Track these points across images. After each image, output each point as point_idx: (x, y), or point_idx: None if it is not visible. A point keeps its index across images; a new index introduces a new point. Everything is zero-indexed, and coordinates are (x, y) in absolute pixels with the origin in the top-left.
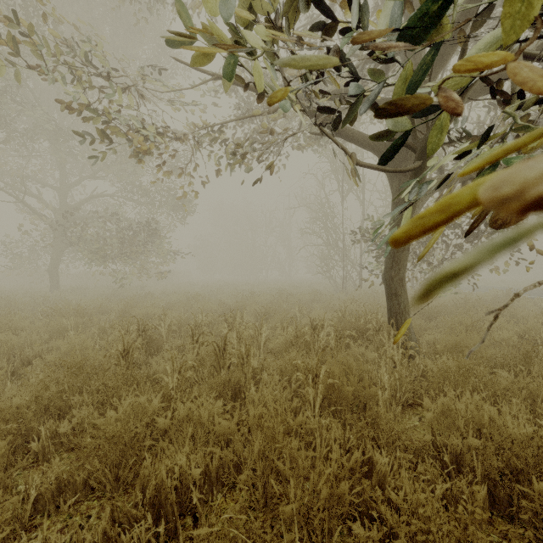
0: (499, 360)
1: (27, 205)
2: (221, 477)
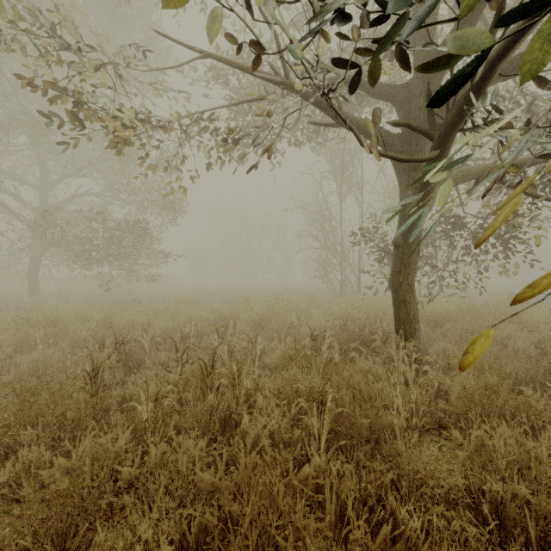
0: (520, 374)
1: (2, 204)
2: (202, 544)
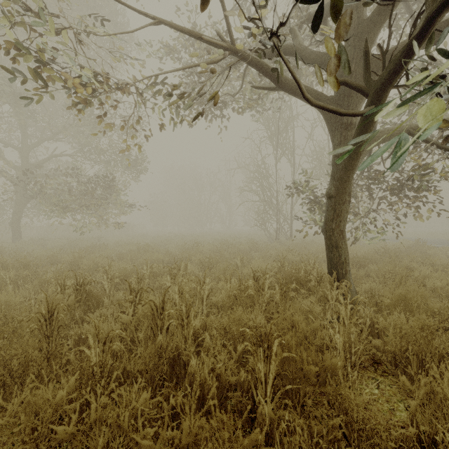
0: (443, 312)
1: None
2: None
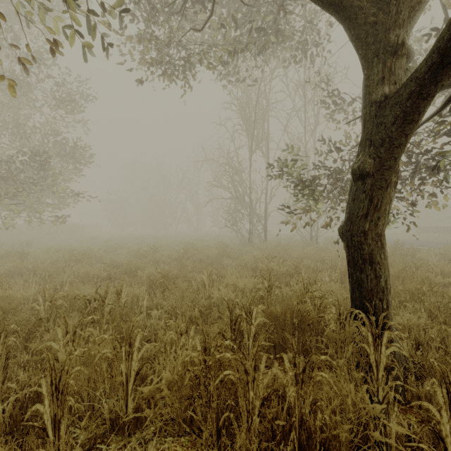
0: None
1: None
2: None
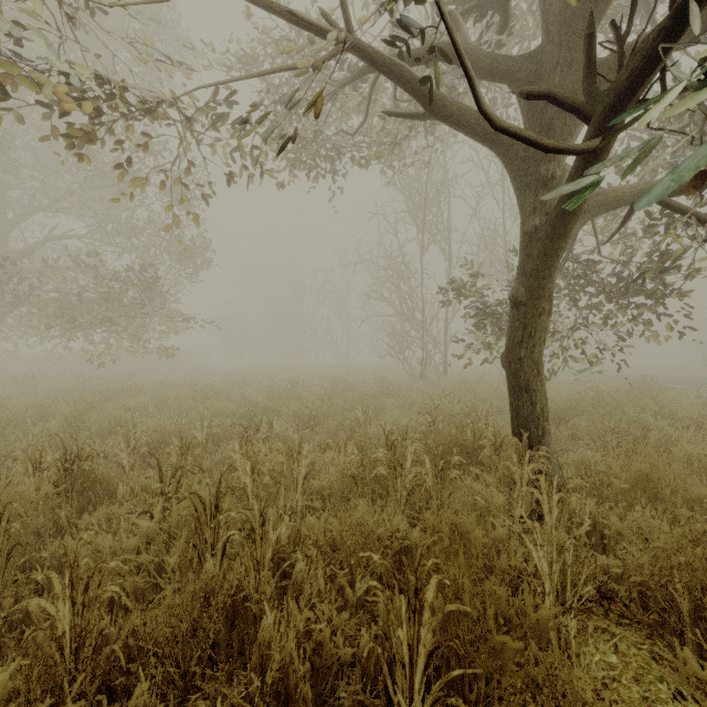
0: None
1: None
2: None
